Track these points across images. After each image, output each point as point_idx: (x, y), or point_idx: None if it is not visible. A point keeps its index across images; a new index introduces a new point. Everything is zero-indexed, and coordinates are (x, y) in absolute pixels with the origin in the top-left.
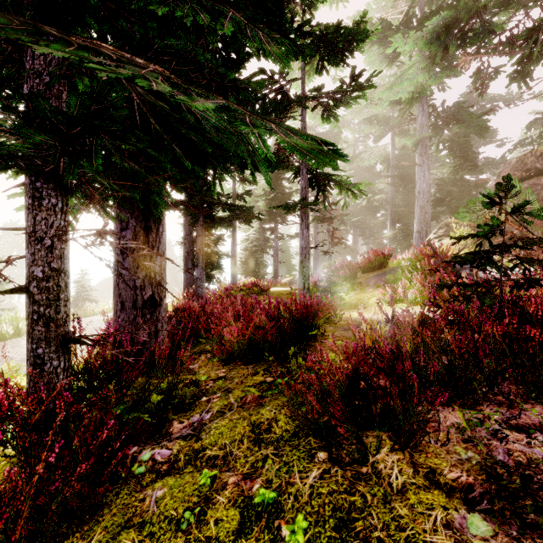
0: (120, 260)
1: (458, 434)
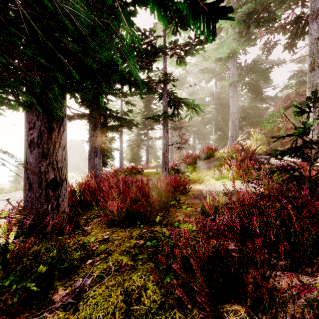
0: (28, 152)
1: (308, 309)
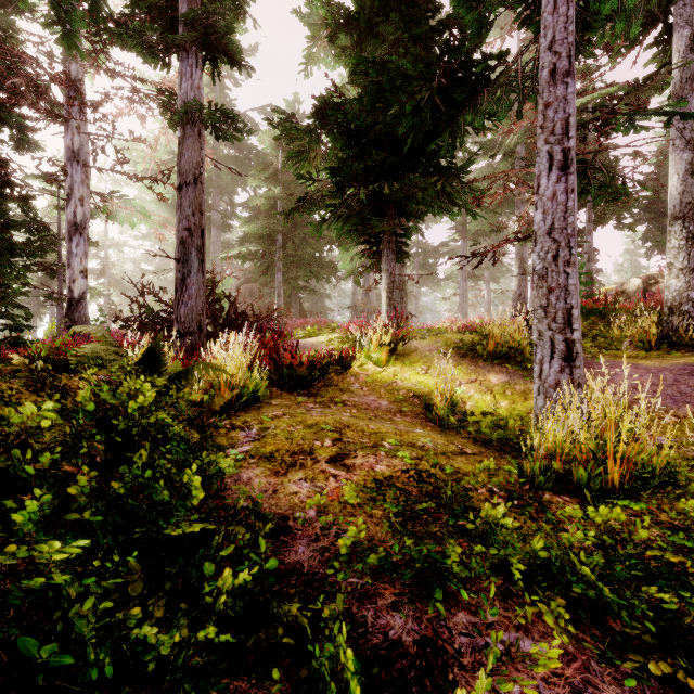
0: None
1: None
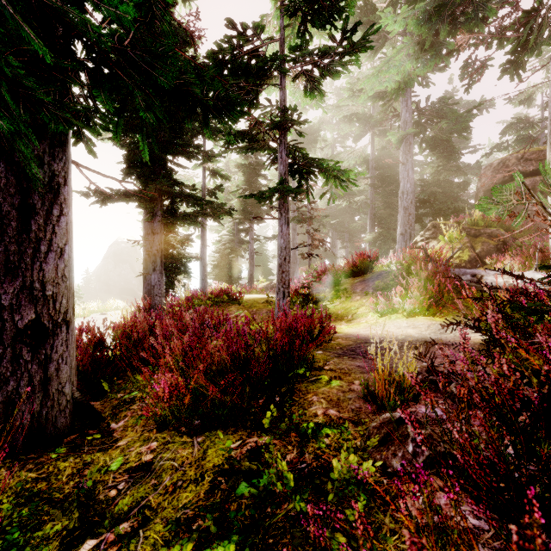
0: None
1: None
